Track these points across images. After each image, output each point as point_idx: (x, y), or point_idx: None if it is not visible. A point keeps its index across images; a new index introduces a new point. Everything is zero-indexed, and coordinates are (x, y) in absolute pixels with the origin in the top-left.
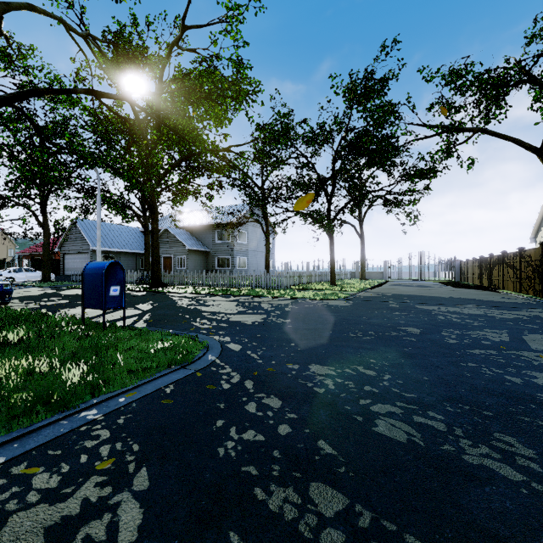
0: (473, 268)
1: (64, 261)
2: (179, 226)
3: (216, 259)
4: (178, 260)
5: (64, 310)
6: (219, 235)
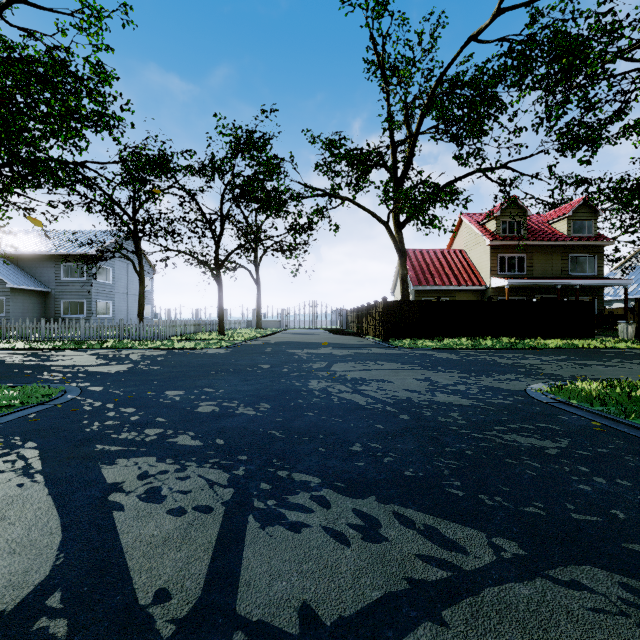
0: (354, 317)
1: None
2: None
3: (62, 302)
4: None
5: None
6: (67, 270)
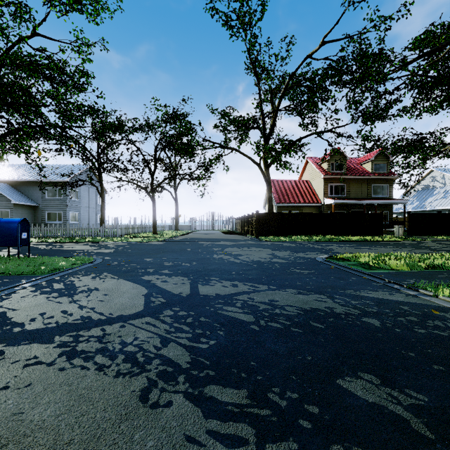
0: (239, 223)
1: None
2: None
3: (46, 213)
4: None
5: None
6: (49, 191)
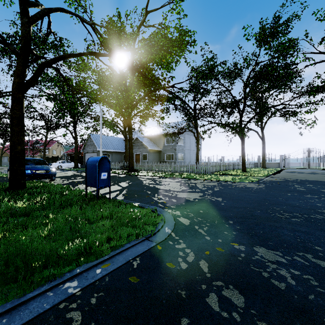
0: None
1: (85, 157)
2: (144, 136)
3: (165, 155)
4: (143, 155)
5: (80, 185)
6: (167, 140)
